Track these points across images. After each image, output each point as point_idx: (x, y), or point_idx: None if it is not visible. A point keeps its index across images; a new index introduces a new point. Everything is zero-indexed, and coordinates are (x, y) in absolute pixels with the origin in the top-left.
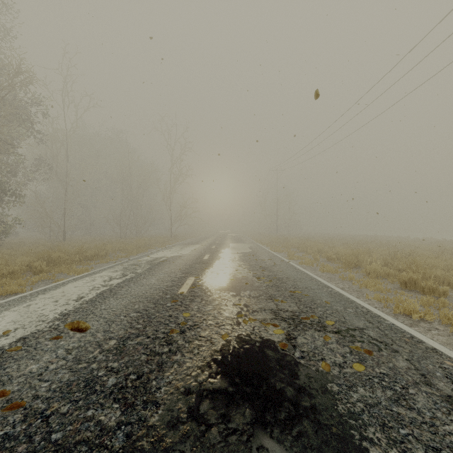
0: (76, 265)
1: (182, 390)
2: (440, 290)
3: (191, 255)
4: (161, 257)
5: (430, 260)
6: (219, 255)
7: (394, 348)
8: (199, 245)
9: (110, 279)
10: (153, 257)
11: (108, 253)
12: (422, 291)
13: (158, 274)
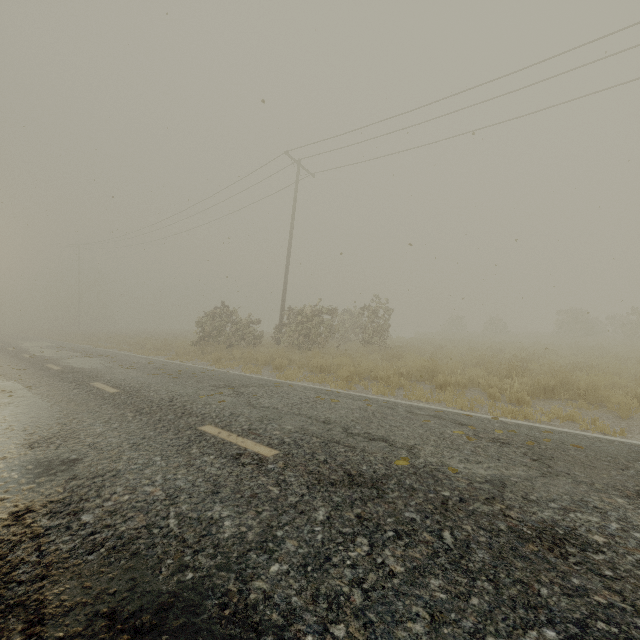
0: None
1: (64, 361)
2: (169, 349)
3: None
4: None
5: (183, 340)
6: (23, 347)
7: (127, 356)
8: None
9: None
10: None
11: None
12: (163, 351)
13: None
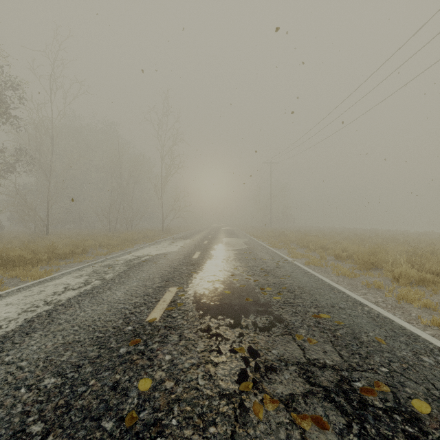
0: (42, 265)
1: None
2: None
3: (179, 253)
4: (144, 256)
5: None
6: (211, 252)
7: None
8: (190, 240)
9: (63, 291)
10: (135, 256)
11: (87, 250)
12: None
13: (130, 283)
